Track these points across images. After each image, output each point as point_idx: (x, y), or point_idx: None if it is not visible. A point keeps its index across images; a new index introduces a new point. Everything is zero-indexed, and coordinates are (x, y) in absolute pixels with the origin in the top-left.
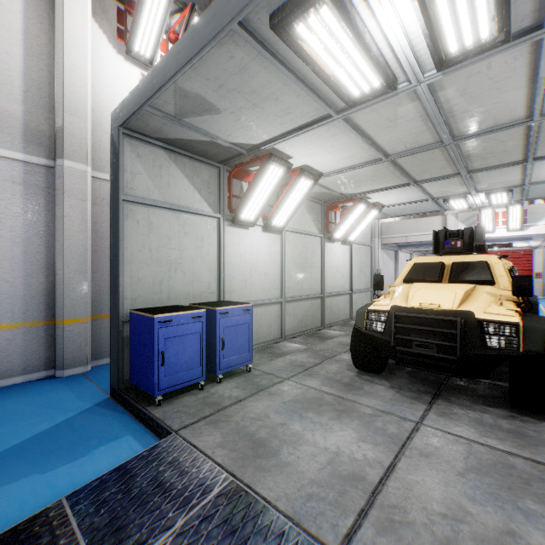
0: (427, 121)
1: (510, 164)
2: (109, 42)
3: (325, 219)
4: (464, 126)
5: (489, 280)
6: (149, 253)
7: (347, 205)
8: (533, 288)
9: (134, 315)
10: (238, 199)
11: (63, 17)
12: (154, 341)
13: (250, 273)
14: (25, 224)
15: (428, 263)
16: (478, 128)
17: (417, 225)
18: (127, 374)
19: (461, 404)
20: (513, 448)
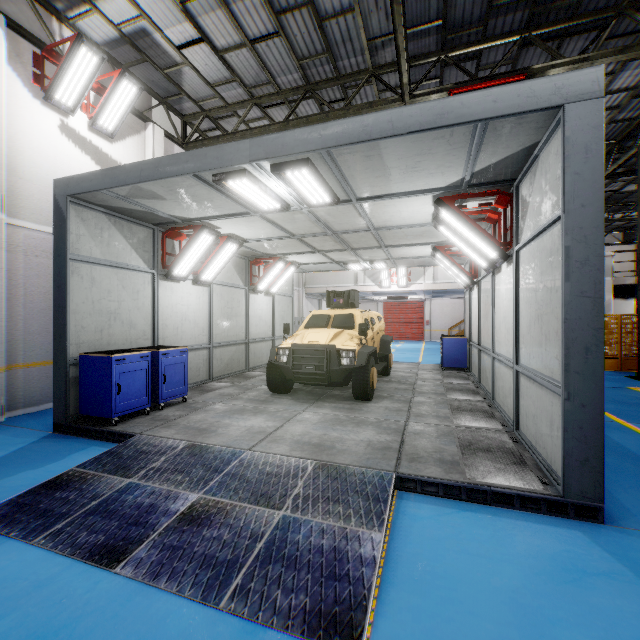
0: (314, 222)
1: (374, 248)
2: (25, 85)
3: (250, 273)
4: (337, 227)
5: (351, 326)
6: (92, 304)
7: (270, 261)
8: (425, 333)
9: (86, 357)
10: (170, 256)
11: None
12: (112, 375)
13: (181, 322)
14: None
15: (321, 315)
16: (345, 229)
17: (335, 277)
18: (73, 410)
19: (330, 402)
20: (345, 413)
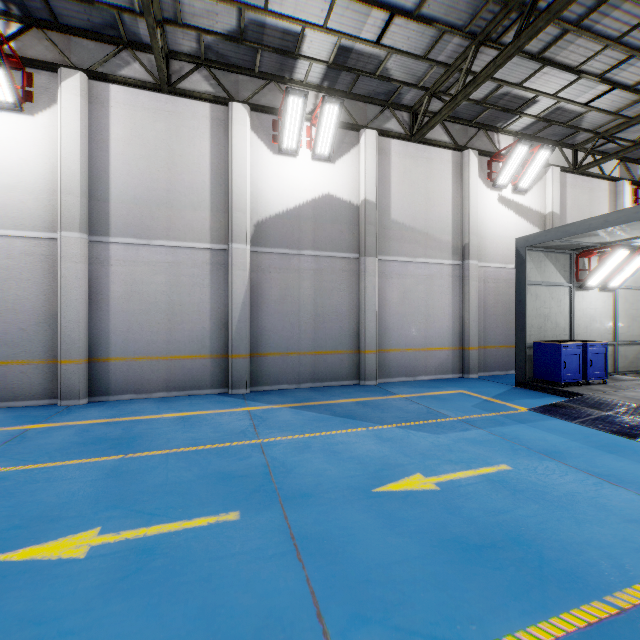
0: None
1: None
2: (483, 183)
3: None
4: None
5: None
6: (536, 311)
7: None
8: None
9: (539, 343)
10: (581, 271)
11: (469, 183)
12: (561, 355)
13: (589, 322)
14: (452, 296)
15: None
16: None
17: None
18: (527, 375)
19: None
20: None
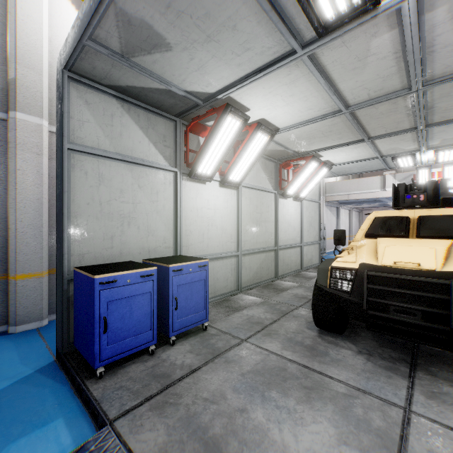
0: (401, 59)
1: None
2: None
3: (279, 176)
4: (439, 66)
5: None
6: (99, 206)
7: (299, 164)
8: None
9: (78, 274)
10: (194, 154)
11: None
12: (94, 305)
13: (207, 227)
14: None
15: (391, 217)
16: None
17: (358, 184)
18: (73, 336)
19: (446, 379)
20: None
